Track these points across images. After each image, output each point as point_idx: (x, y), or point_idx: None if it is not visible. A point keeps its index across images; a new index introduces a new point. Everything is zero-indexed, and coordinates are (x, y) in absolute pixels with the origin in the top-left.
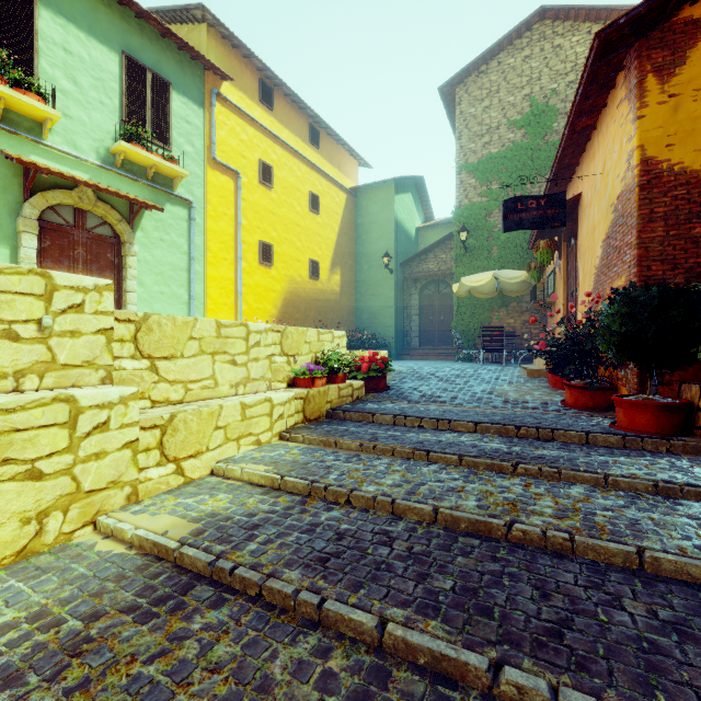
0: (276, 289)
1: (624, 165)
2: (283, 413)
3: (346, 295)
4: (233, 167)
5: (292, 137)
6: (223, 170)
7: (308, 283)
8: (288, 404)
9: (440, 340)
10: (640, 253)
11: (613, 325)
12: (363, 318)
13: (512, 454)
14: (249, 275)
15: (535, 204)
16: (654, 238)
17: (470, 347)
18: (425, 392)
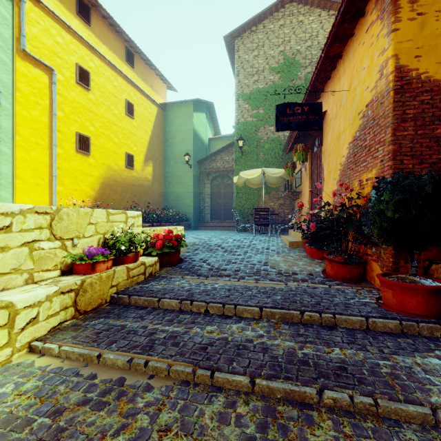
0: (94, 174)
1: (376, 76)
2: (37, 315)
3: (157, 182)
4: (48, 63)
5: (110, 53)
6: (36, 63)
7: (124, 171)
8: (48, 302)
9: (225, 216)
10: (395, 148)
11: (387, 212)
12: (170, 199)
13: (309, 364)
14: (65, 160)
15: (300, 110)
16: (406, 135)
17: (245, 222)
18: (213, 265)
